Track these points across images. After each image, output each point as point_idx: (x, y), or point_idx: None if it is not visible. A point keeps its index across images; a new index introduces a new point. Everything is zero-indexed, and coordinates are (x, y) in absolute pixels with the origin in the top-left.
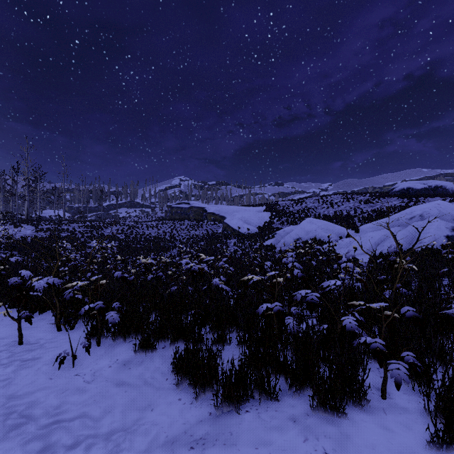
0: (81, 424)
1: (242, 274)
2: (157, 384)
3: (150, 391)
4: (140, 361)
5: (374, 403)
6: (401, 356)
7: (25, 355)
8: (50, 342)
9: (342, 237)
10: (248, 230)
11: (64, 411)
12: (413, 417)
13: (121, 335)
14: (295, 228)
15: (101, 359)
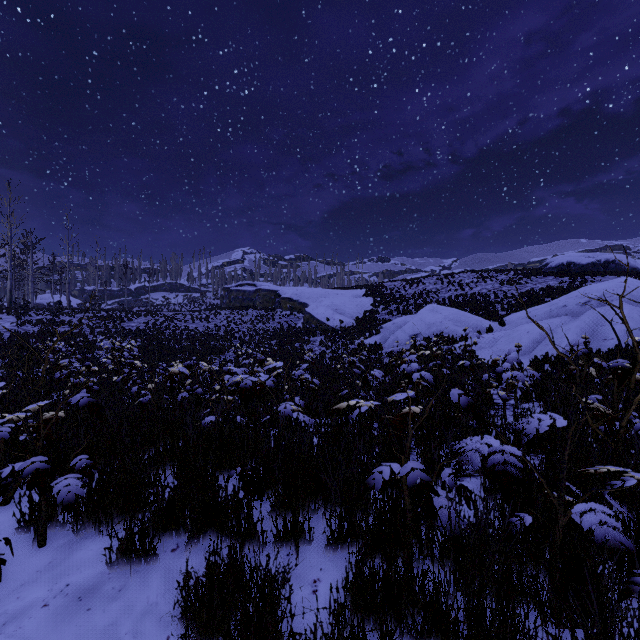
0: None
1: (334, 389)
2: None
3: None
4: (118, 587)
5: None
6: None
7: None
8: None
9: (481, 333)
10: (341, 323)
11: None
12: None
13: (93, 521)
14: (410, 319)
15: (34, 583)
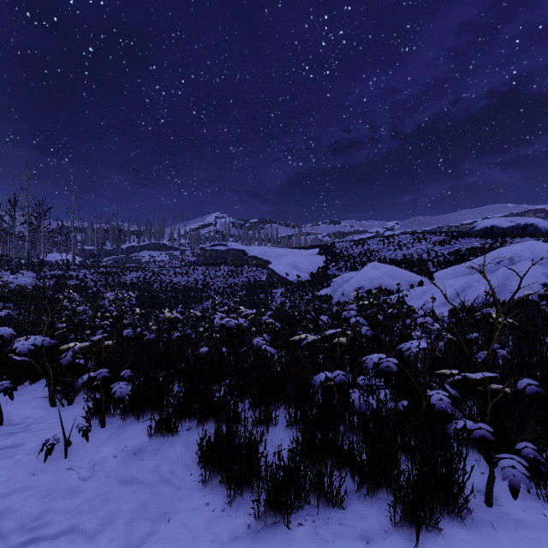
0: (69, 543)
1: (292, 331)
2: (178, 482)
3: (168, 491)
4: (157, 448)
5: (476, 512)
6: (510, 445)
7: (3, 441)
8: (38, 422)
9: (414, 286)
10: (298, 278)
11: (46, 524)
12: (535, 535)
13: (133, 413)
14: (356, 274)
15: (105, 446)
